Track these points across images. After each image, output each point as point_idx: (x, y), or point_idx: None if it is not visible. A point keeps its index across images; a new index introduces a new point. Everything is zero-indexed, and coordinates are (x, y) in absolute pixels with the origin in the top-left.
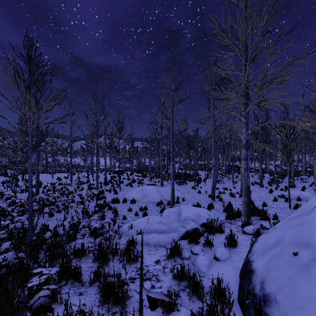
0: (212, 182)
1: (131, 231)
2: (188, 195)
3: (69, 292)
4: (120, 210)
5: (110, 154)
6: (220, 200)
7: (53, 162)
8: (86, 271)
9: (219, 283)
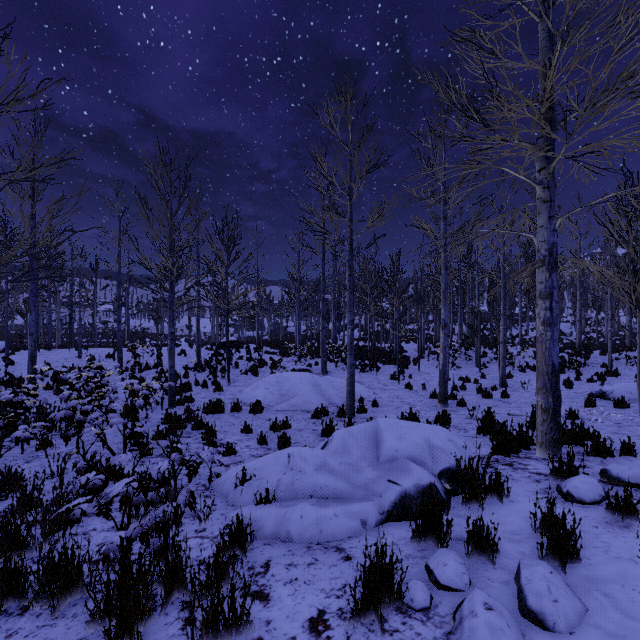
0: (441, 364)
1: (242, 493)
2: (384, 394)
3: None
4: (224, 429)
5: (213, 307)
6: (461, 405)
7: (91, 325)
8: None
9: None
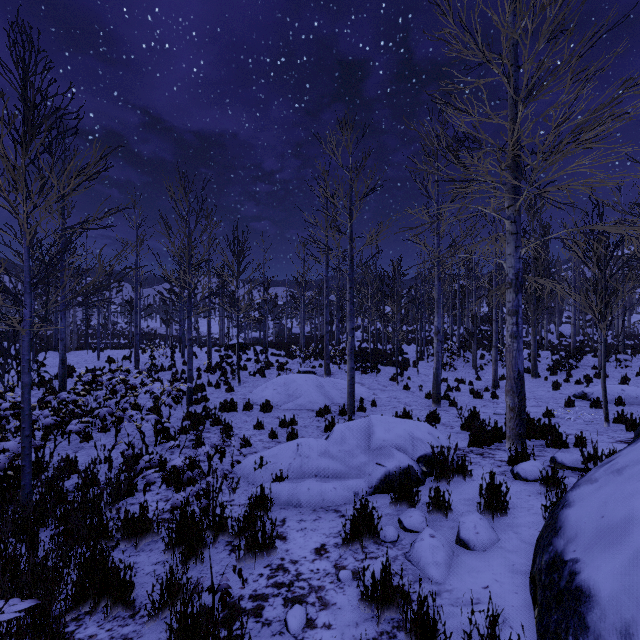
0: (435, 367)
1: (260, 474)
2: (383, 395)
3: (98, 634)
4: (239, 425)
5: (221, 310)
6: (452, 405)
7: (103, 327)
8: (147, 575)
9: (493, 626)
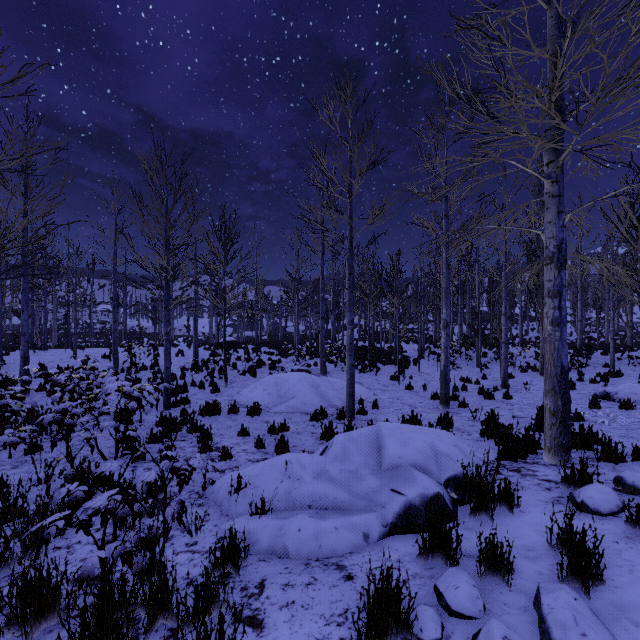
0: (443, 365)
1: (237, 502)
2: (384, 395)
3: None
4: (220, 432)
5: (211, 306)
6: (462, 406)
7: (88, 324)
8: None
9: None
